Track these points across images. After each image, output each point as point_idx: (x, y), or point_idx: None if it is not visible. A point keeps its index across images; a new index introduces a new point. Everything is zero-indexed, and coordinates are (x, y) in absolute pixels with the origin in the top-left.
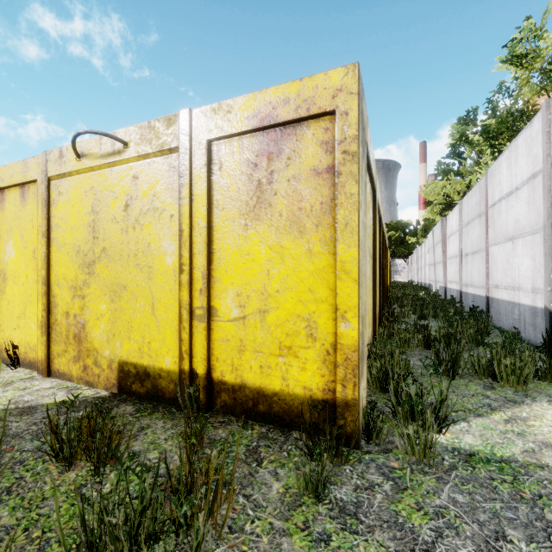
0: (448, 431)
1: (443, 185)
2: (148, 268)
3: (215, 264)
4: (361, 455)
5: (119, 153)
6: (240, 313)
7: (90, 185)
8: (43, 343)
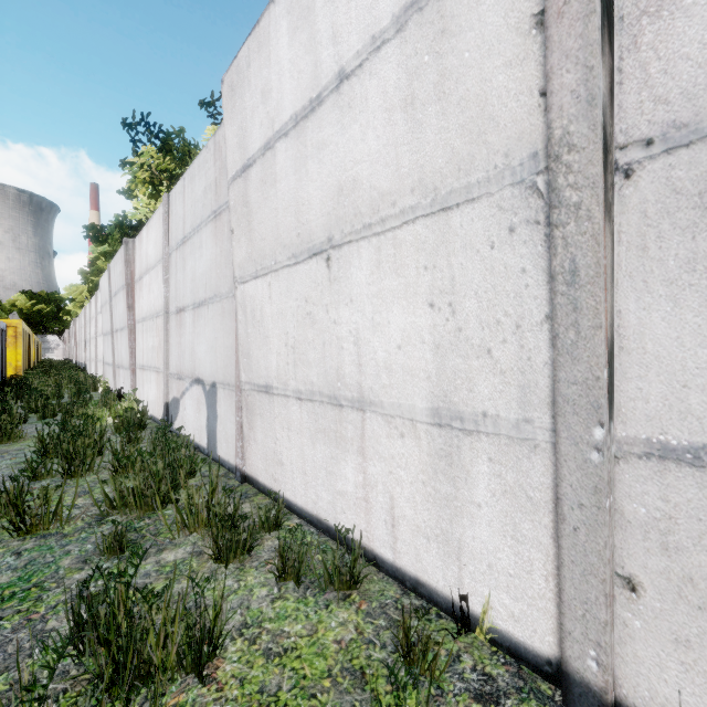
0: None
1: (83, 290)
2: None
3: None
4: None
5: None
6: None
7: None
8: None
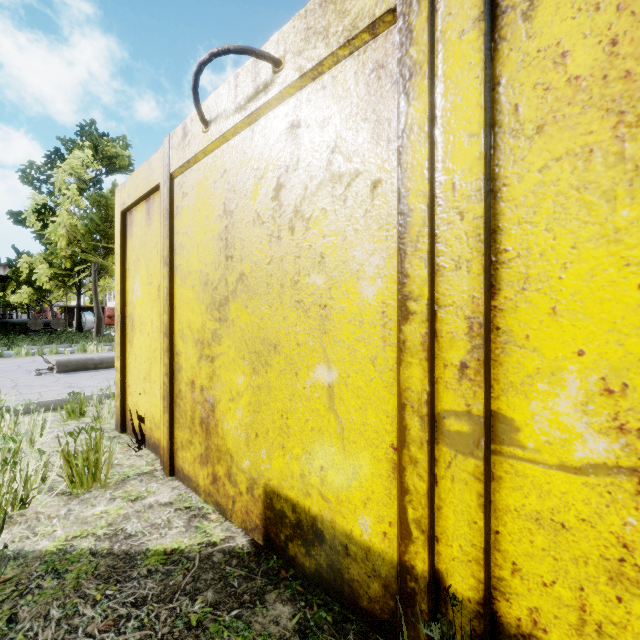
0: None
1: None
2: (320, 309)
3: (505, 294)
4: None
5: (265, 88)
6: (617, 453)
7: (222, 169)
8: (165, 424)
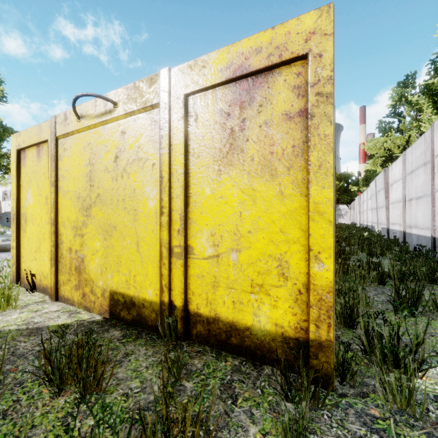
0: (425, 375)
1: (384, 141)
2: (134, 211)
3: (191, 207)
4: (339, 401)
5: (110, 112)
6: (214, 252)
7: (88, 142)
8: (52, 273)
